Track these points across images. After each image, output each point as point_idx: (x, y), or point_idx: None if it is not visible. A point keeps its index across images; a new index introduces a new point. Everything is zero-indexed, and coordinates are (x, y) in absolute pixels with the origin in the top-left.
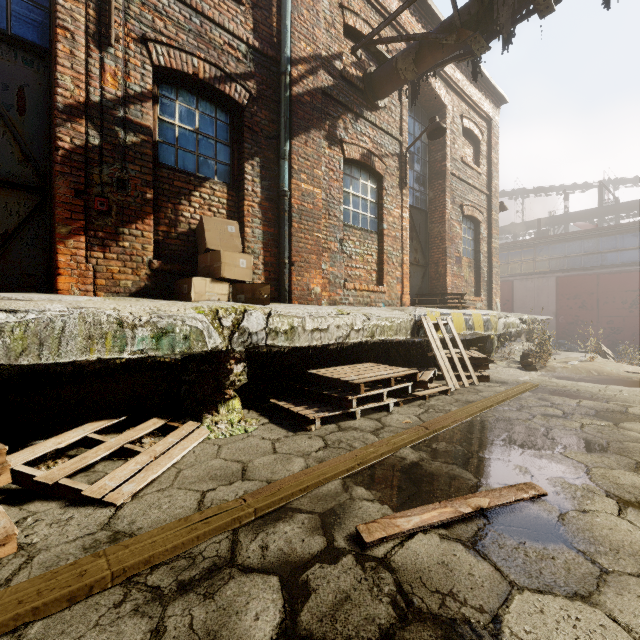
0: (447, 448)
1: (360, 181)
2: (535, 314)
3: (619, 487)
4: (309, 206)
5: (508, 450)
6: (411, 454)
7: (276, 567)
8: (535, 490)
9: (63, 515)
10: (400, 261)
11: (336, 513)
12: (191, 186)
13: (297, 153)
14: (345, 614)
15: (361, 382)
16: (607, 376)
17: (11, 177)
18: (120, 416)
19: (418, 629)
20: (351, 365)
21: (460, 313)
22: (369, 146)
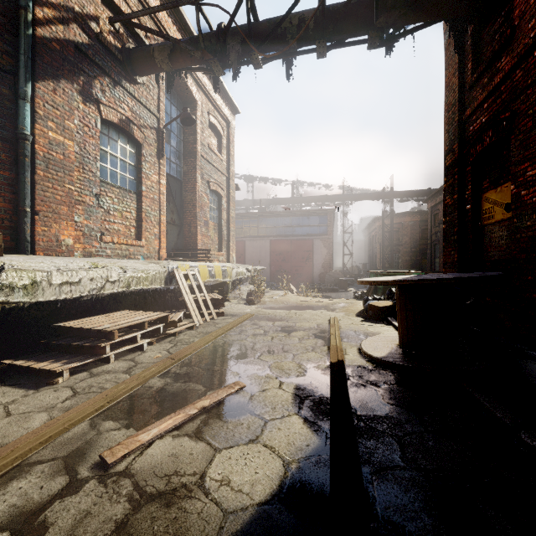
0: (187, 371)
1: (119, 143)
2: (258, 265)
3: (283, 371)
4: (59, 156)
5: (229, 363)
6: (158, 382)
7: (6, 524)
8: (239, 385)
9: None
10: (158, 220)
11: (82, 451)
12: None
13: (43, 98)
14: (84, 527)
15: (115, 329)
16: (291, 304)
17: None
18: None
19: (148, 507)
20: (107, 314)
21: (205, 265)
22: (128, 114)
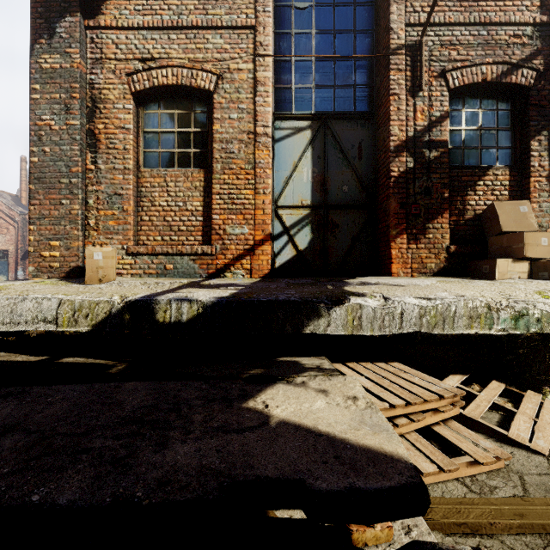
0: None
1: None
2: None
3: None
4: None
5: None
6: None
7: None
8: None
9: (503, 448)
10: None
11: None
12: (475, 177)
13: None
14: None
15: None
16: None
17: (355, 202)
18: (465, 373)
19: None
20: None
21: None
22: None
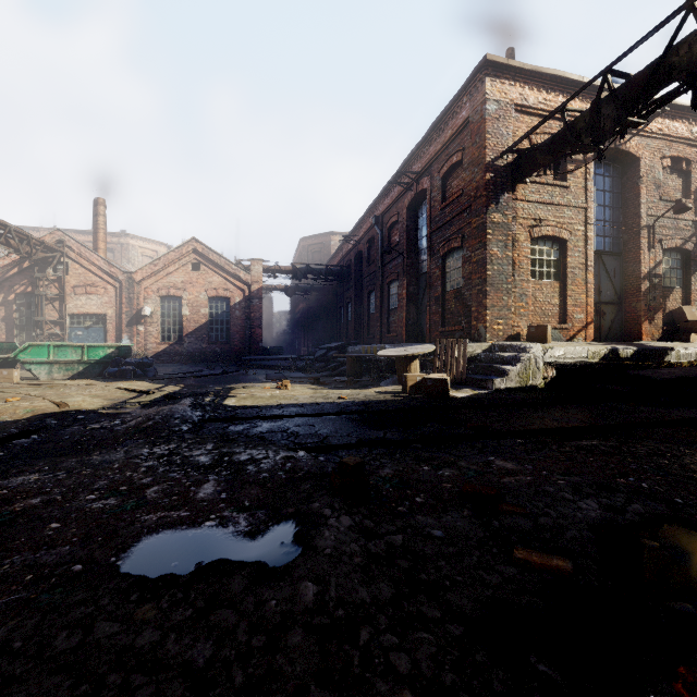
0: None
1: None
2: None
3: None
4: None
5: None
6: None
7: None
8: None
9: None
10: None
11: None
12: (669, 292)
13: None
14: None
15: None
16: None
17: (612, 301)
18: None
19: None
20: None
21: None
22: None
